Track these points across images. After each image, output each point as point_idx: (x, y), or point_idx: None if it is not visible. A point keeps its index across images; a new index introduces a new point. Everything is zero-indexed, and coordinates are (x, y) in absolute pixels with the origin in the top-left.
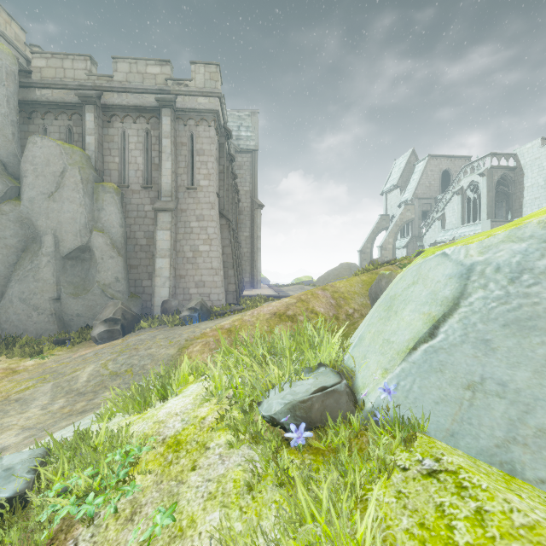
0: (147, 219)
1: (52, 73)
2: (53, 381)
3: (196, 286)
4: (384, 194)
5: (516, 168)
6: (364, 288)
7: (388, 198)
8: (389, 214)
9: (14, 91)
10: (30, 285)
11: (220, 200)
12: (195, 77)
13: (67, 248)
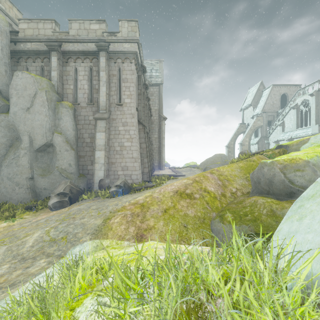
0: (90, 125)
1: (31, 32)
2: (8, 245)
3: (122, 169)
4: (242, 111)
5: None
6: (242, 172)
7: (245, 113)
8: (245, 123)
9: (6, 43)
10: (13, 169)
11: (138, 112)
12: (122, 30)
13: (38, 144)
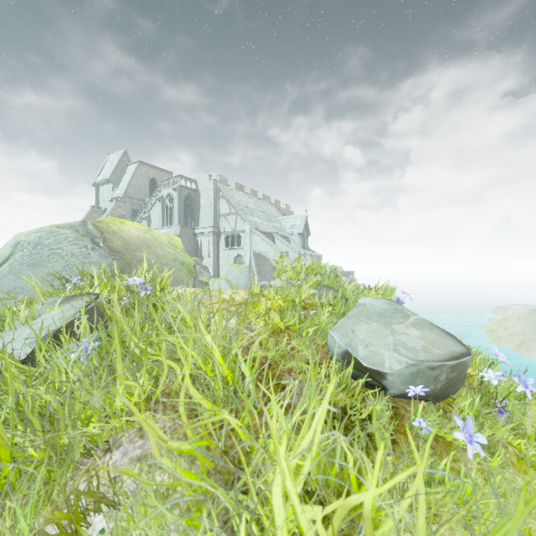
0: None
1: None
2: None
3: None
4: (96, 186)
5: (196, 191)
6: None
7: (101, 190)
8: (102, 207)
9: None
10: None
11: None
12: None
13: None
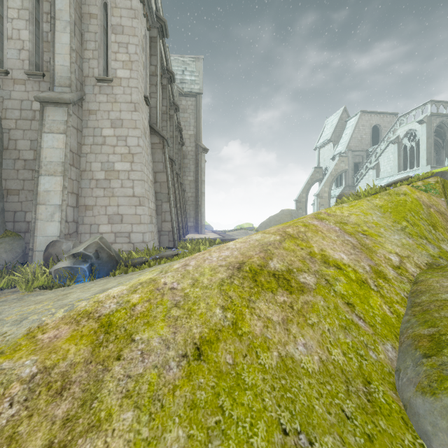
0: (35, 122)
1: None
2: None
3: (110, 221)
4: (317, 149)
5: None
6: (388, 218)
7: (321, 152)
8: (322, 167)
9: None
10: None
11: (151, 110)
12: None
13: None
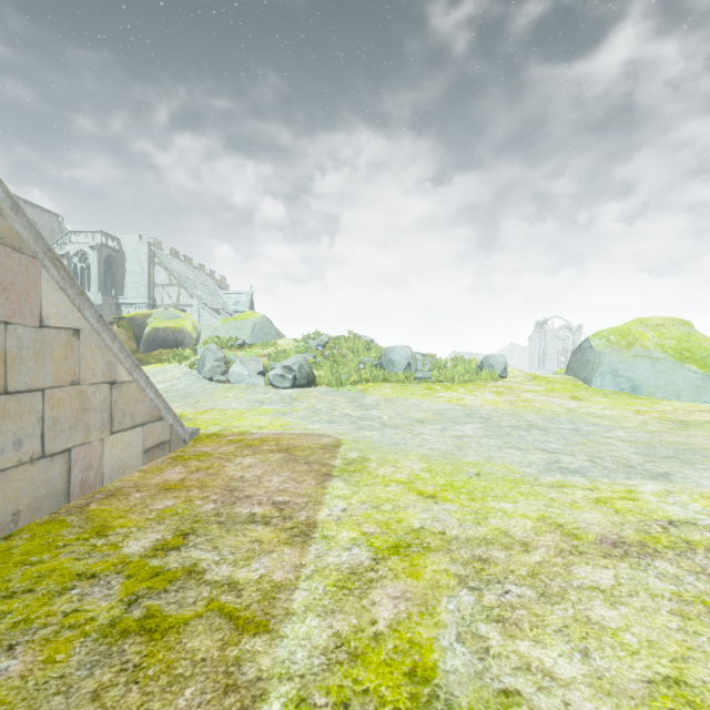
0: None
1: None
2: None
3: None
4: None
5: (120, 251)
6: None
7: None
8: None
9: None
10: None
11: None
12: None
13: None
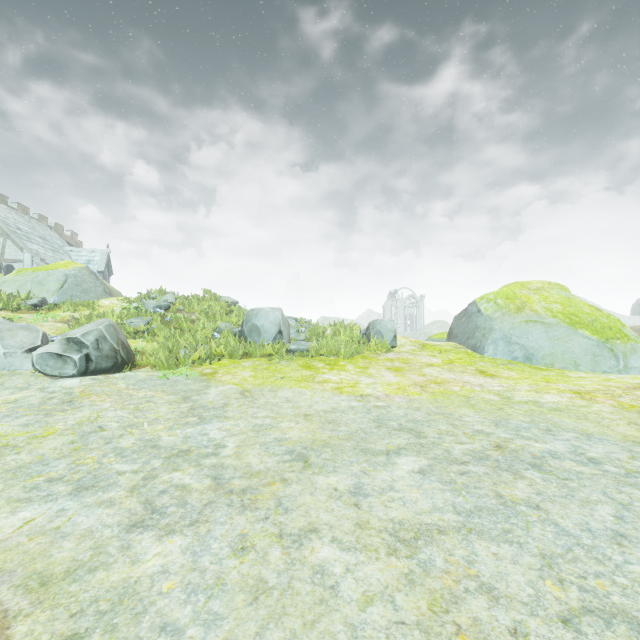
0: None
1: None
2: None
3: None
4: None
5: None
6: None
7: None
8: None
9: None
10: None
11: None
12: None
13: None
